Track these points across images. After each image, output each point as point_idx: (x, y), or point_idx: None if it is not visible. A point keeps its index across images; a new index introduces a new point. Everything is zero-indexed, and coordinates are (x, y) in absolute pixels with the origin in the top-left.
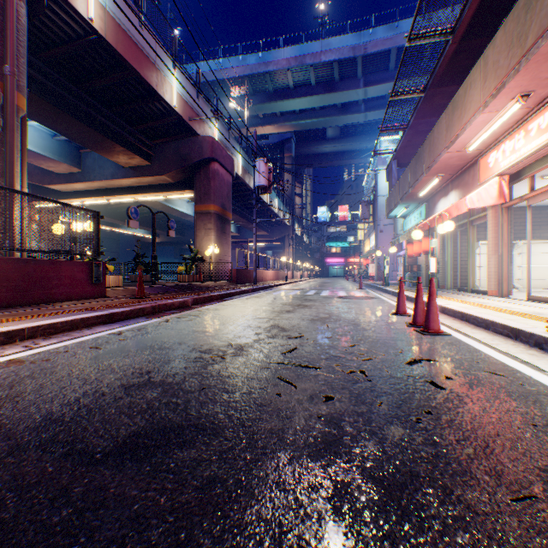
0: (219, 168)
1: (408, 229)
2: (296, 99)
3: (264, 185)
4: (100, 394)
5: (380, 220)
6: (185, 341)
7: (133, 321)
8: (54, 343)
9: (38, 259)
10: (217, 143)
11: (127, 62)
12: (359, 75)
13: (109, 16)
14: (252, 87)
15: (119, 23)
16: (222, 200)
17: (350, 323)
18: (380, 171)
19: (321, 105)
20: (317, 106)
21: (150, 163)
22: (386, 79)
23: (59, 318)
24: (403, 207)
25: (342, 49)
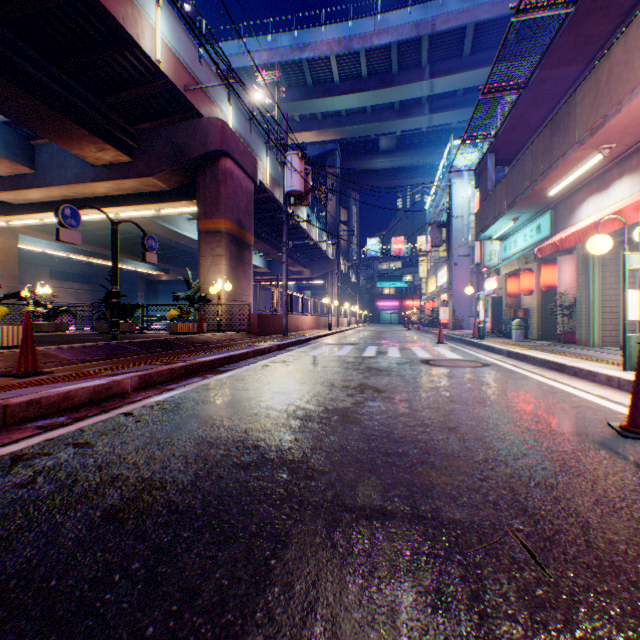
0: (234, 167)
1: (510, 254)
2: (342, 95)
3: (298, 190)
4: None
5: (454, 249)
6: None
7: None
8: None
9: None
10: (229, 130)
11: None
12: (423, 63)
13: None
14: (285, 78)
15: None
16: (238, 215)
17: (585, 509)
18: (453, 185)
19: (374, 104)
20: (369, 105)
21: (131, 159)
22: (459, 67)
23: None
24: (509, 220)
25: (403, 25)
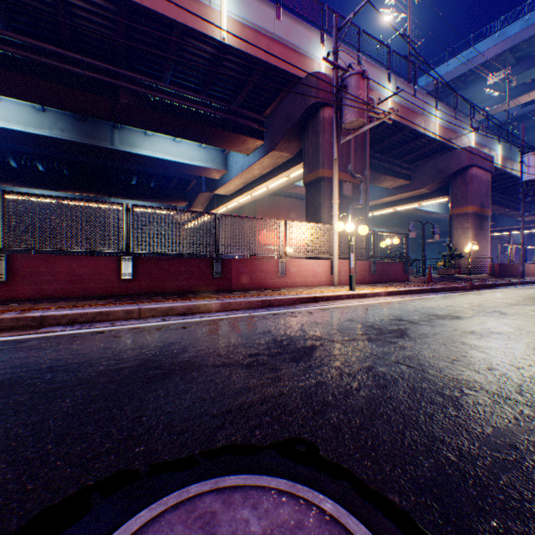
0: (475, 171)
1: None
2: None
3: (533, 178)
4: (470, 305)
5: None
6: (486, 300)
7: (441, 293)
8: (421, 296)
9: (385, 261)
10: (473, 150)
11: (405, 127)
12: None
13: (396, 105)
14: (512, 58)
15: (401, 105)
16: (478, 200)
17: None
18: None
19: None
20: None
21: (408, 182)
22: None
23: (413, 288)
24: None
25: None
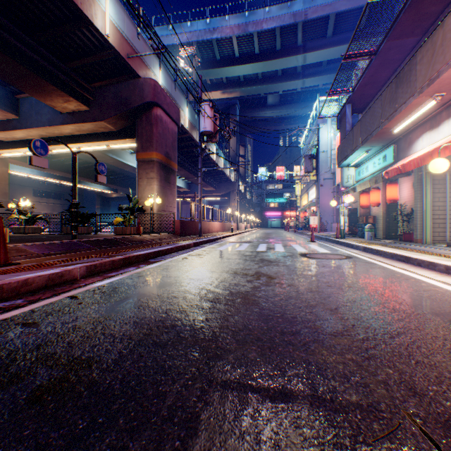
0: (163, 114)
1: (363, 177)
2: (241, 65)
3: (209, 131)
4: None
5: (320, 175)
6: None
7: None
8: None
9: None
10: (159, 87)
11: None
12: (299, 42)
13: None
14: (200, 53)
15: None
16: (166, 149)
17: None
18: (320, 129)
19: (263, 71)
20: (260, 72)
21: (88, 108)
22: (324, 45)
23: None
24: (363, 152)
25: (284, 15)
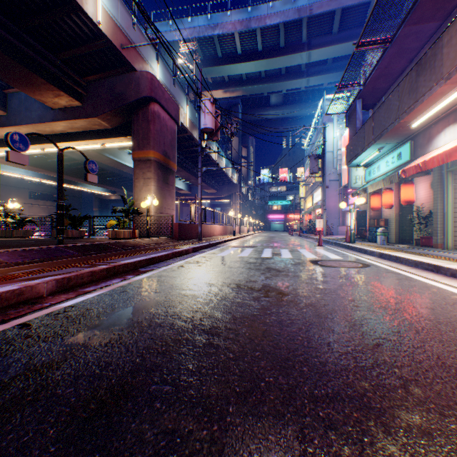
0: (160, 111)
1: (374, 177)
2: (243, 62)
3: (210, 128)
4: None
5: (326, 176)
6: None
7: None
8: None
9: None
10: (157, 81)
11: None
12: (303, 38)
13: None
14: (201, 50)
15: None
16: (164, 147)
17: None
18: (326, 128)
19: (267, 69)
20: (263, 70)
21: (81, 104)
22: (329, 42)
23: None
24: (375, 150)
25: (289, 10)
